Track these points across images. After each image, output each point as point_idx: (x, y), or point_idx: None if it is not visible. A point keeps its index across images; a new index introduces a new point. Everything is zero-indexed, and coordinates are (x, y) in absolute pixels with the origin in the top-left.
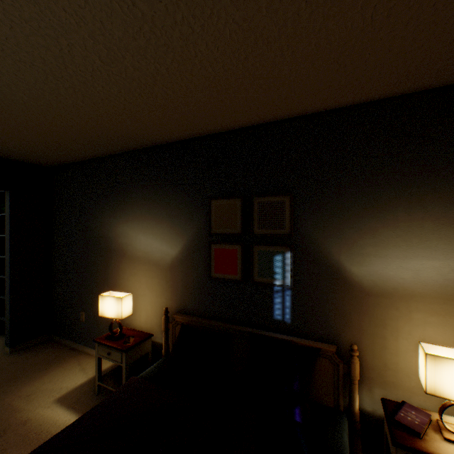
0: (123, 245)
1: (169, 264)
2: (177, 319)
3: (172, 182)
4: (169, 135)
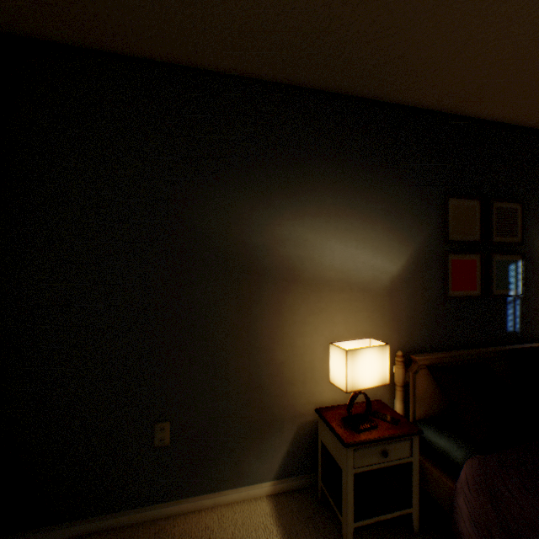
0: (290, 259)
1: (386, 286)
2: (421, 362)
3: (390, 163)
4: (418, 91)
